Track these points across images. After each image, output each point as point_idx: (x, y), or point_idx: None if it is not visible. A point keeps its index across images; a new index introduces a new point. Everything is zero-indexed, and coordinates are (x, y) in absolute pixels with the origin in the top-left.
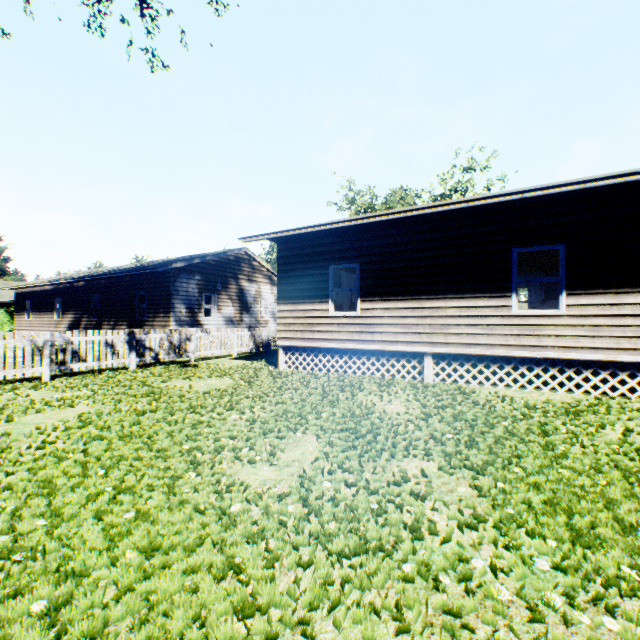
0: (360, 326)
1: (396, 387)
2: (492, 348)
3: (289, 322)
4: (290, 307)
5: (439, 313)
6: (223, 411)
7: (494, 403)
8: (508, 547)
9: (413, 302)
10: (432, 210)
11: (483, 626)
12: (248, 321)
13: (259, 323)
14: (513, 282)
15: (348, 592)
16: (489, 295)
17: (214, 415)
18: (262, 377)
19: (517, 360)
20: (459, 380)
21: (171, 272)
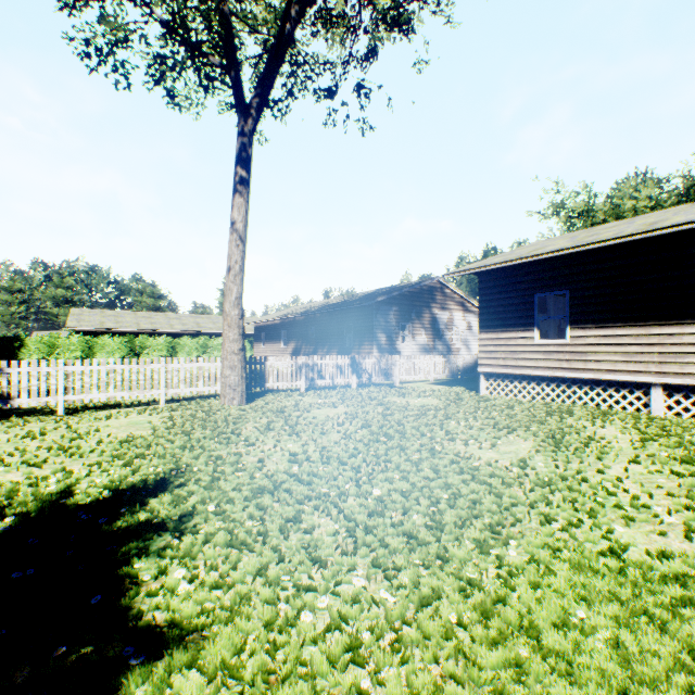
0: (569, 354)
1: (613, 417)
2: None
3: (490, 350)
4: (491, 335)
5: (671, 340)
6: (443, 419)
7: None
8: (688, 508)
9: (636, 329)
10: (658, 232)
11: (649, 527)
12: (440, 349)
13: (450, 351)
14: None
15: (557, 502)
16: None
17: (437, 421)
18: (465, 399)
19: None
20: None
21: (373, 305)
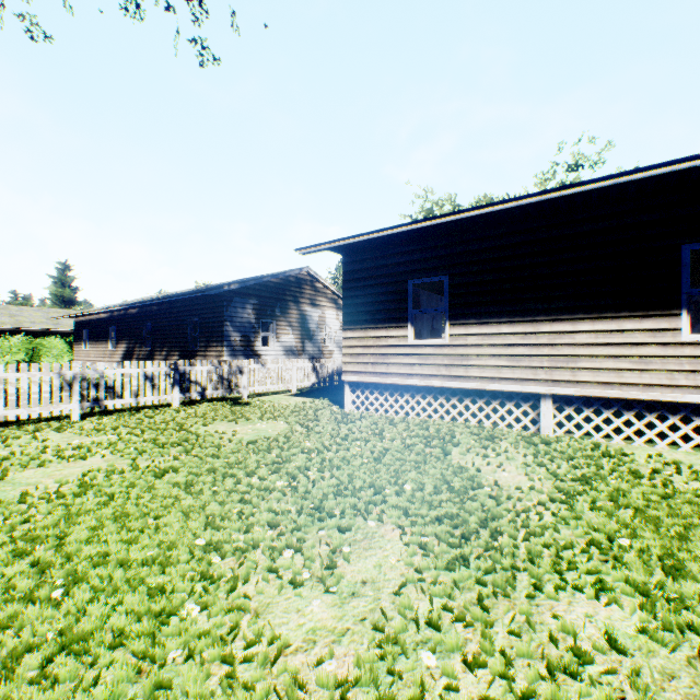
0: (449, 357)
1: (502, 441)
2: (648, 390)
3: (357, 352)
4: (358, 333)
5: (563, 340)
6: (267, 474)
7: (665, 475)
8: None
9: (524, 325)
10: (559, 193)
11: None
12: (310, 351)
13: (323, 353)
14: (683, 294)
15: None
16: (643, 314)
17: (254, 480)
18: (323, 421)
19: (689, 408)
20: (594, 433)
21: (224, 295)
